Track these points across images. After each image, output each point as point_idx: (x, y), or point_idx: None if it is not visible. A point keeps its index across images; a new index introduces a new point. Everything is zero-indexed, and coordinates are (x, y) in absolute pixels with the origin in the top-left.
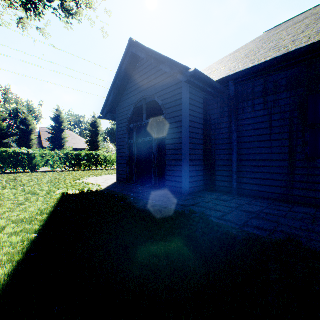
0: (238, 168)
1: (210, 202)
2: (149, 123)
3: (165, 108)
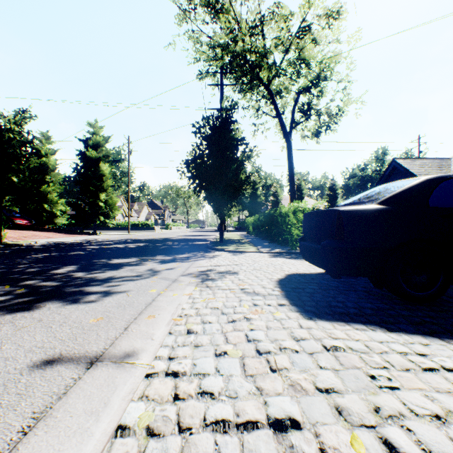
0: None
1: None
2: None
3: None
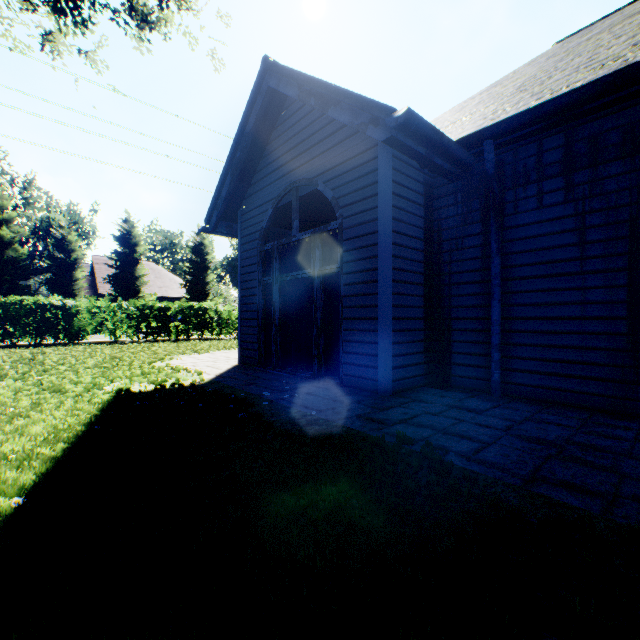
0: (504, 336)
1: (443, 414)
2: (306, 239)
3: (339, 205)
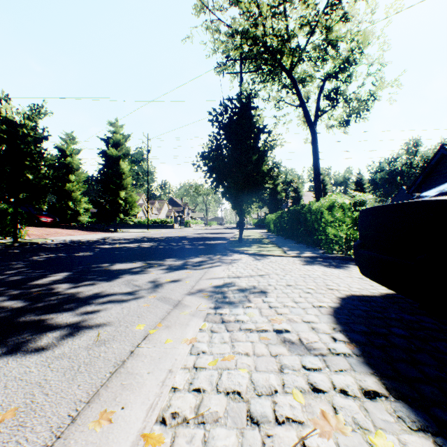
0: None
1: None
2: None
3: None
